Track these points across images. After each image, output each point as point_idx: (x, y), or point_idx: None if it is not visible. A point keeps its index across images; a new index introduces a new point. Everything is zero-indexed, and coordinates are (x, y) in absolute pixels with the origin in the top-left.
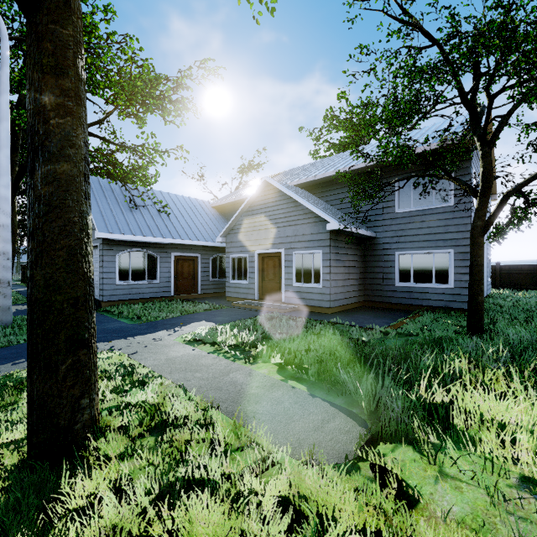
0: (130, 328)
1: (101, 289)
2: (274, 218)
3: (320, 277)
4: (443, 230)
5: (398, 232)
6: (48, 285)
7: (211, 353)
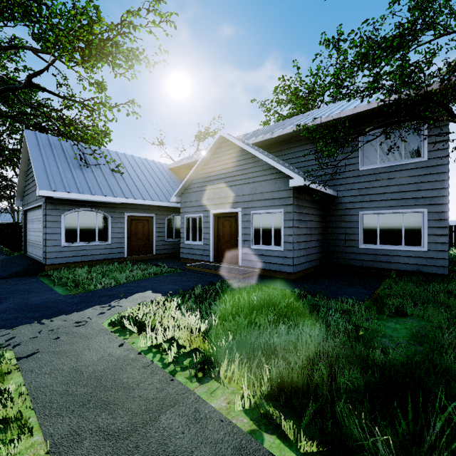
0: (57, 302)
1: (44, 251)
2: (231, 176)
3: (281, 239)
4: (415, 187)
5: (363, 190)
6: None
7: (143, 353)
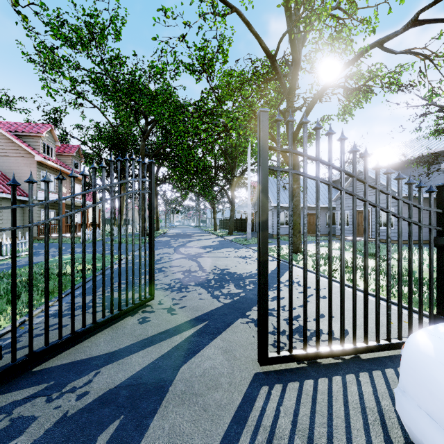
0: None
1: (273, 228)
2: None
3: (393, 223)
4: None
5: None
6: (295, 220)
7: (327, 248)
